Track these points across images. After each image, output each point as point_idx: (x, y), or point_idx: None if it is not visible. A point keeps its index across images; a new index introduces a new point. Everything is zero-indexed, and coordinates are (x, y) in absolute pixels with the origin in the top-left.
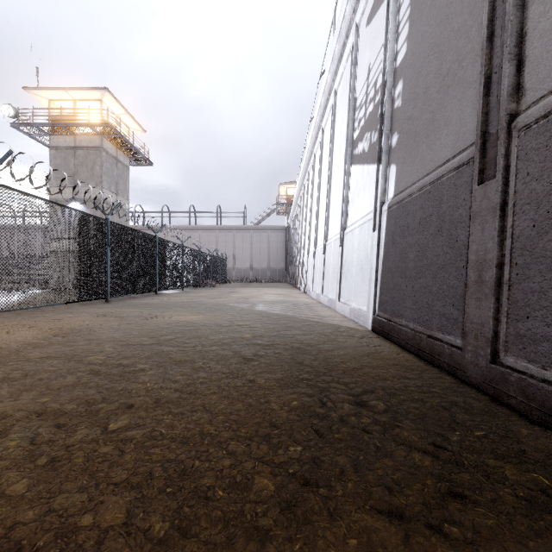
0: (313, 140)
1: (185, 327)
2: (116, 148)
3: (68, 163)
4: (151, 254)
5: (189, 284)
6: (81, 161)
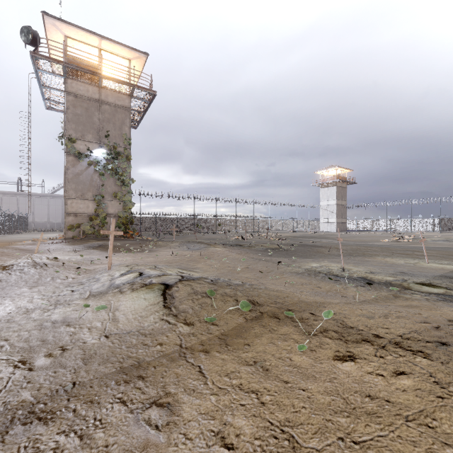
0: None
1: (29, 239)
2: None
3: None
4: None
5: (7, 232)
6: None
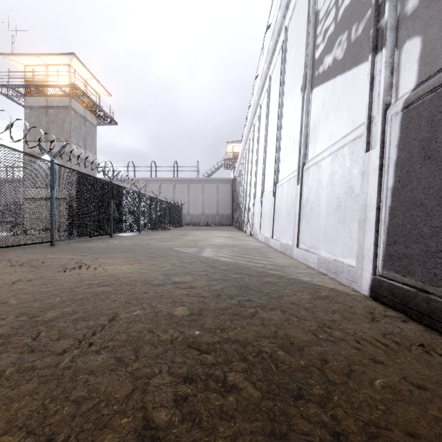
0: (259, 91)
1: (98, 287)
2: (84, 109)
3: (41, 121)
4: (105, 199)
5: (146, 227)
6: (52, 119)
